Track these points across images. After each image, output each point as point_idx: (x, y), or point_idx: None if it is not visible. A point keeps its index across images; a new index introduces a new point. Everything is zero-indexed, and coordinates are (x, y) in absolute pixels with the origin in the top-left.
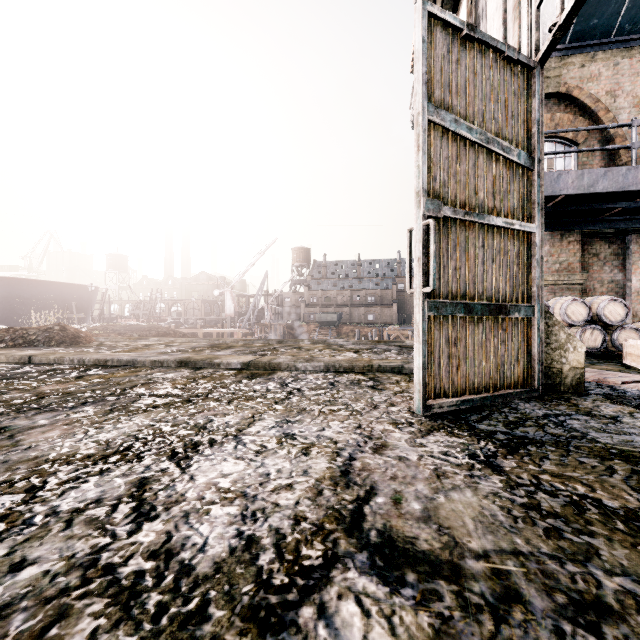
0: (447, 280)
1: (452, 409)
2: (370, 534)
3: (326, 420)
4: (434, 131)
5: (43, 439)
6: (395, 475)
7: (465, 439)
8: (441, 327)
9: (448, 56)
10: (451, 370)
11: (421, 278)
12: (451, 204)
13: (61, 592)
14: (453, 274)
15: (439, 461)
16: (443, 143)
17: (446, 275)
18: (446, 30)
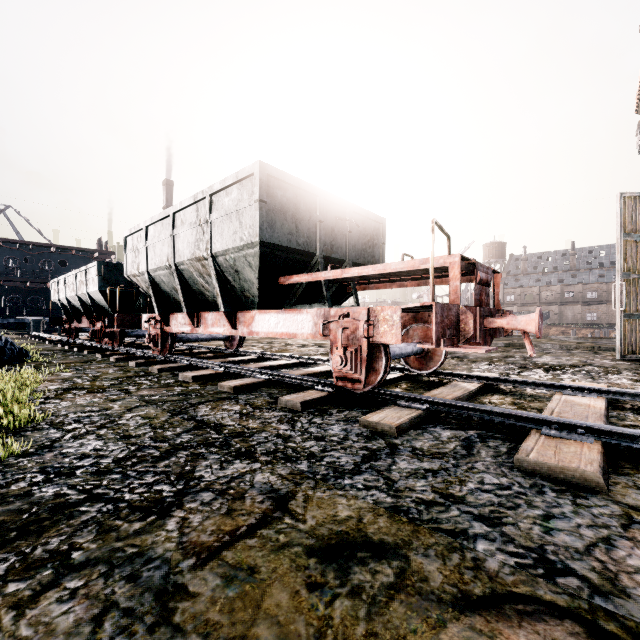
0: (635, 304)
1: (637, 359)
2: (593, 365)
3: (572, 357)
4: (627, 243)
5: (474, 354)
6: (602, 363)
7: (635, 362)
8: (631, 324)
9: (636, 208)
10: (637, 343)
11: (619, 305)
12: (638, 271)
13: (531, 363)
14: (639, 301)
15: (619, 363)
16: (632, 246)
17: (634, 302)
18: (634, 198)
